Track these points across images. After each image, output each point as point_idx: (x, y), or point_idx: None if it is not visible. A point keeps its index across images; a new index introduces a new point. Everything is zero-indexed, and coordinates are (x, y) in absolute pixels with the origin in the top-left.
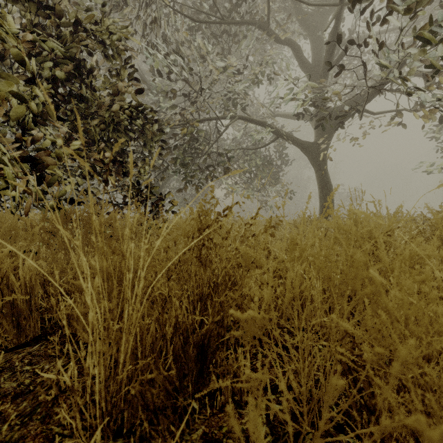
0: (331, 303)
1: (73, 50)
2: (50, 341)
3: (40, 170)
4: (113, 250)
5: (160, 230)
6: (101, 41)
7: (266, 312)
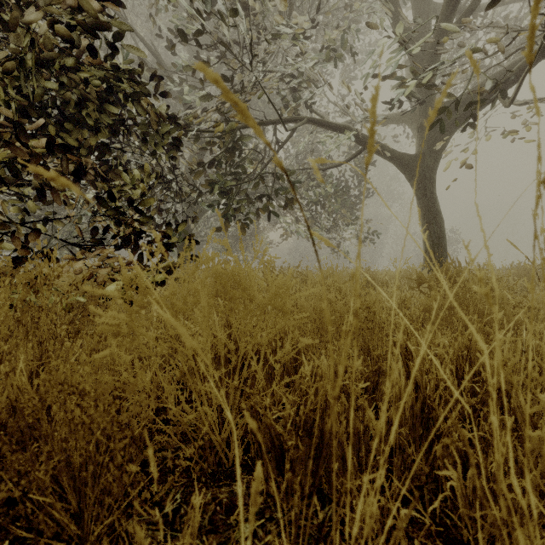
0: None
1: None
2: None
3: None
4: None
5: None
6: None
7: None
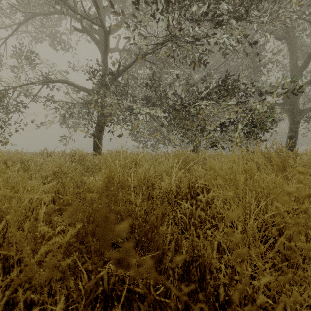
0: None
1: None
2: None
3: None
4: None
5: None
6: None
7: None
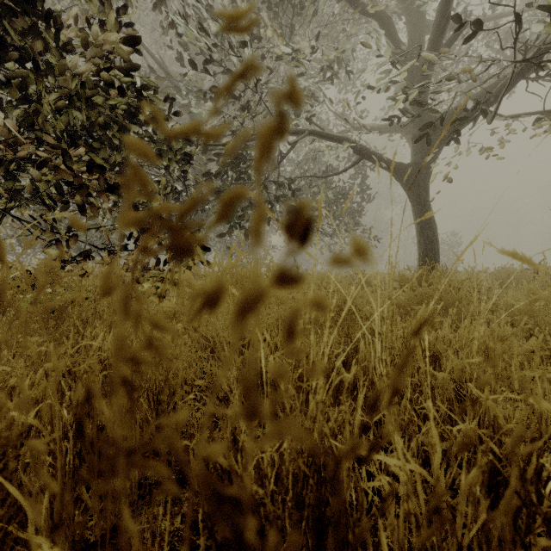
0: None
1: None
2: None
3: None
4: None
5: None
6: None
7: None
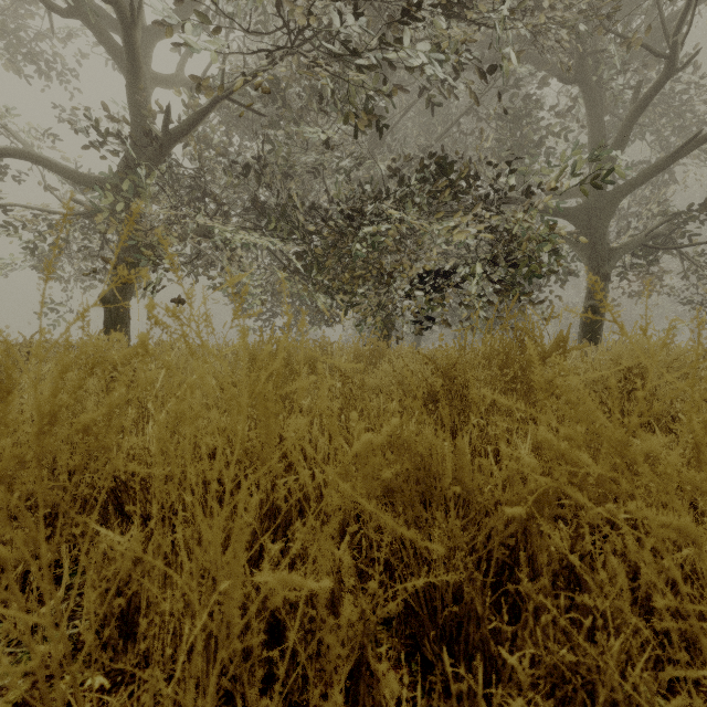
0: None
1: None
2: None
3: None
4: None
5: None
6: None
7: None
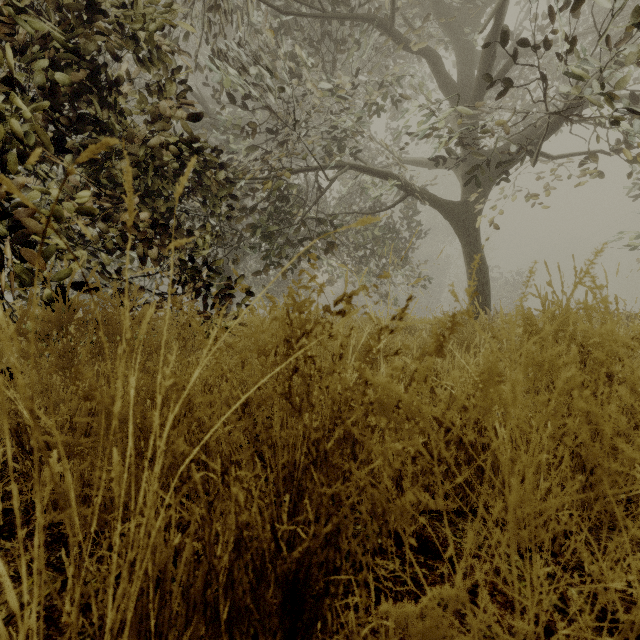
0: (596, 518)
1: (85, 46)
2: (15, 542)
3: (25, 237)
4: (86, 394)
5: (206, 344)
6: (133, 35)
7: (468, 573)
